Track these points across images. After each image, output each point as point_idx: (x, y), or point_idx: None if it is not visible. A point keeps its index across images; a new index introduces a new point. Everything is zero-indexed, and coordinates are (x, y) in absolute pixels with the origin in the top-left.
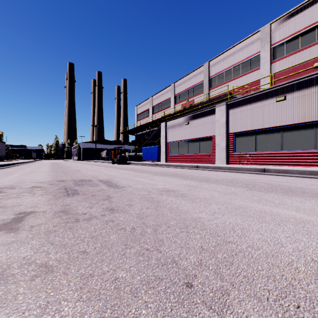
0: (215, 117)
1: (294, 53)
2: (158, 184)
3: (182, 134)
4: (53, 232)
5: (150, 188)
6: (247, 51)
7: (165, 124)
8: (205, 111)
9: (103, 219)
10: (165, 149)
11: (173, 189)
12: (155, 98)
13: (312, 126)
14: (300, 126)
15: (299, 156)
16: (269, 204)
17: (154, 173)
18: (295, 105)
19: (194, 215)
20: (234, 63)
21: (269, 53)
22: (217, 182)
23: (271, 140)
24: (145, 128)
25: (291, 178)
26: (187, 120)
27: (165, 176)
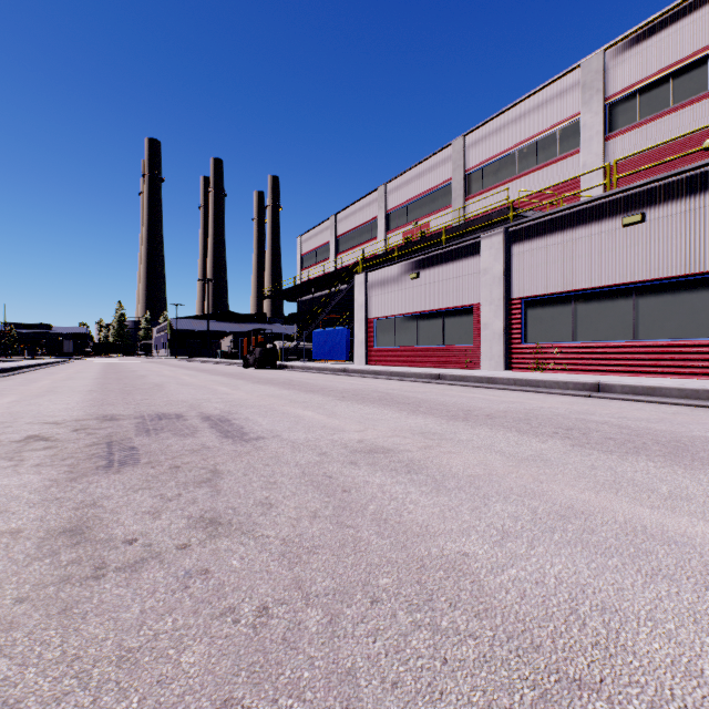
0: (479, 261)
1: (659, 116)
2: (348, 427)
3: (403, 300)
4: (3, 633)
5: (327, 442)
6: (551, 112)
7: (364, 277)
8: (458, 247)
9: (179, 565)
10: (365, 334)
11: (385, 445)
12: (342, 219)
13: (707, 284)
14: (680, 283)
15: (676, 353)
16: (648, 501)
17: (338, 395)
18: (667, 235)
19: (448, 545)
20: (521, 140)
21: (600, 116)
22: (493, 420)
23: (610, 316)
24: (320, 287)
25: (666, 408)
26: (414, 268)
27: (365, 404)
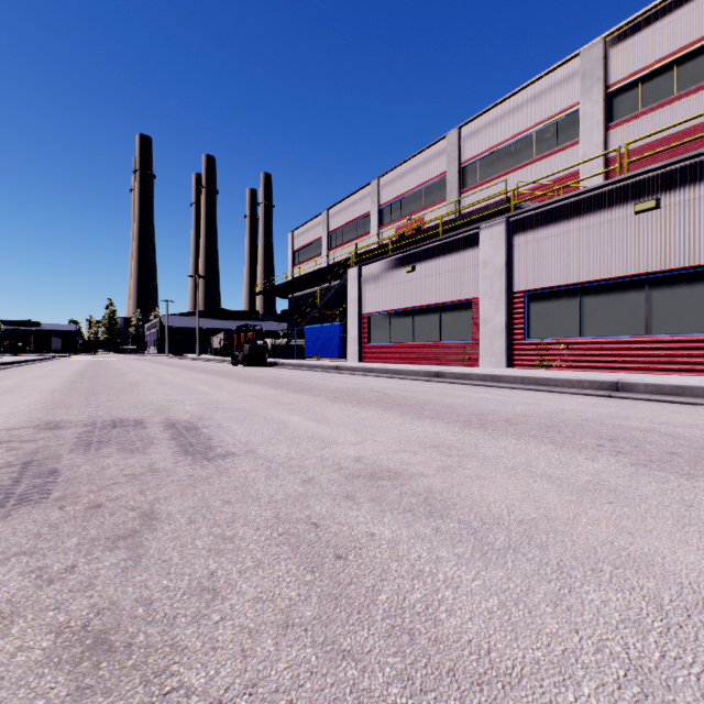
0: (479, 252)
1: (663, 105)
2: (341, 438)
3: (398, 295)
4: None
5: (315, 461)
6: (550, 102)
7: (357, 271)
8: (456, 238)
9: None
10: (359, 330)
11: (391, 466)
12: (334, 214)
13: None
14: (698, 274)
15: (694, 348)
16: None
17: (330, 395)
18: (684, 222)
19: None
20: (518, 132)
21: (601, 106)
22: (516, 428)
23: (621, 310)
24: (313, 283)
25: None
26: (410, 262)
27: (361, 406)
